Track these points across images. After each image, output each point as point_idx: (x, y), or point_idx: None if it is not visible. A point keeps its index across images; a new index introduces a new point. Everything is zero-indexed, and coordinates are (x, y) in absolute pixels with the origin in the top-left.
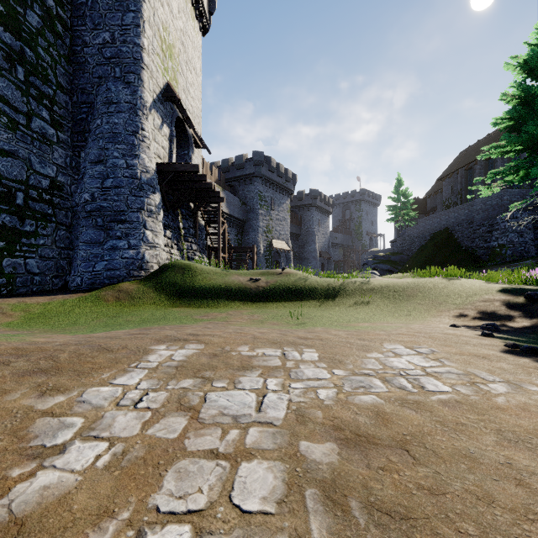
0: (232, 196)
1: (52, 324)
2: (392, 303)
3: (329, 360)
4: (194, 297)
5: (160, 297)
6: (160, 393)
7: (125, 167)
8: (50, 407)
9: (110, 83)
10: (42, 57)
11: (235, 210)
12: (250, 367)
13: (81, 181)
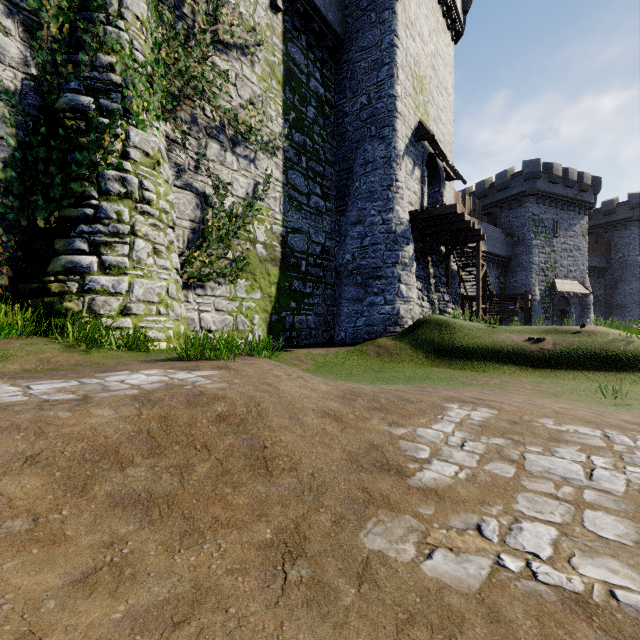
0: (491, 228)
1: (335, 373)
2: None
3: None
4: (455, 357)
5: (417, 354)
6: (477, 444)
7: (381, 223)
8: (401, 434)
9: (366, 144)
10: (316, 142)
11: (496, 245)
12: (564, 441)
13: (343, 243)
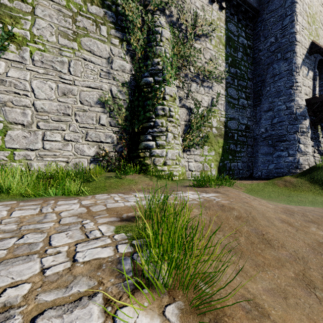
0: None
1: (260, 195)
2: None
3: None
4: None
5: (314, 187)
6: None
7: (285, 109)
8: None
9: (274, 65)
10: (242, 70)
11: None
12: None
13: (259, 122)
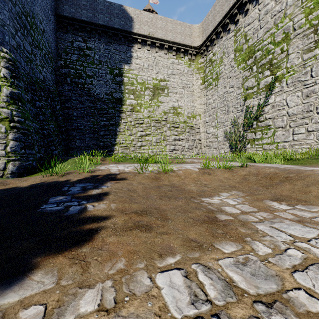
0: None
1: None
2: None
3: None
4: None
5: None
6: None
7: None
8: None
9: None
10: None
11: None
12: None
13: None
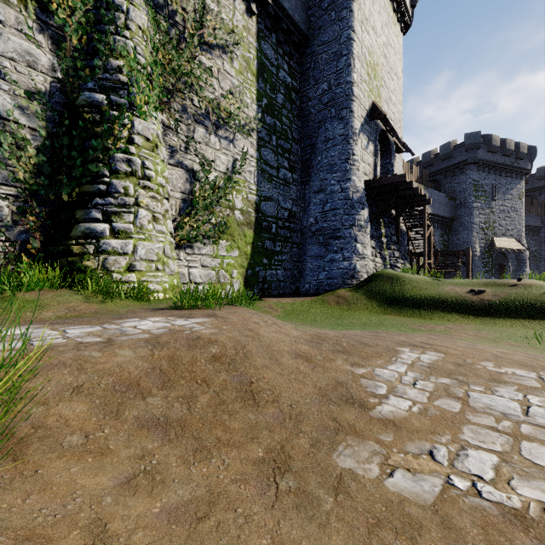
0: (436, 192)
1: (301, 319)
2: None
3: None
4: (404, 306)
5: (371, 303)
6: (427, 383)
7: (340, 191)
8: (362, 373)
9: (327, 124)
10: (284, 123)
11: (440, 208)
12: (503, 382)
13: (307, 208)
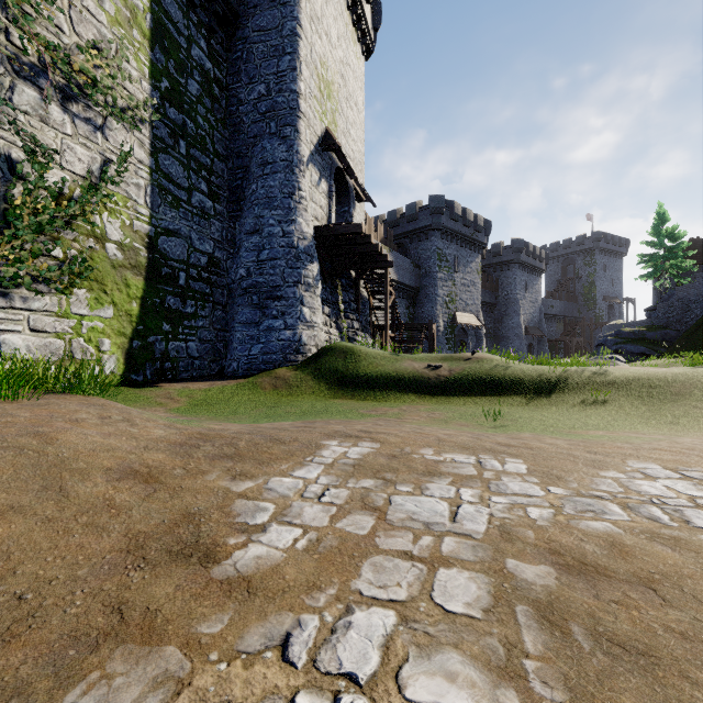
0: (402, 257)
1: (215, 411)
2: (645, 403)
3: (543, 474)
4: (358, 387)
5: (319, 386)
6: (342, 490)
7: (281, 236)
8: (243, 490)
9: (265, 141)
10: (201, 126)
11: (406, 276)
12: (438, 474)
13: (237, 255)
